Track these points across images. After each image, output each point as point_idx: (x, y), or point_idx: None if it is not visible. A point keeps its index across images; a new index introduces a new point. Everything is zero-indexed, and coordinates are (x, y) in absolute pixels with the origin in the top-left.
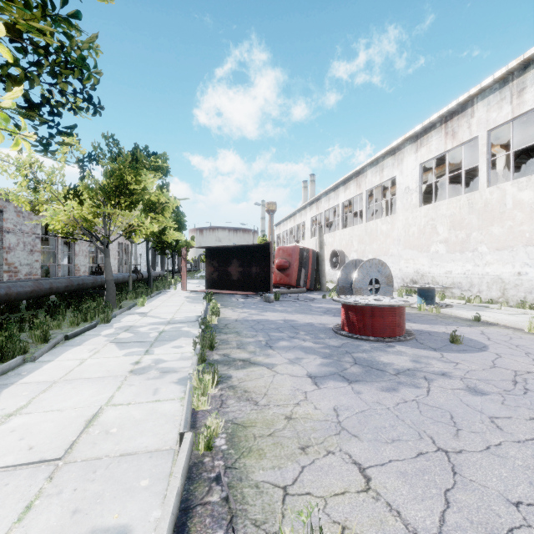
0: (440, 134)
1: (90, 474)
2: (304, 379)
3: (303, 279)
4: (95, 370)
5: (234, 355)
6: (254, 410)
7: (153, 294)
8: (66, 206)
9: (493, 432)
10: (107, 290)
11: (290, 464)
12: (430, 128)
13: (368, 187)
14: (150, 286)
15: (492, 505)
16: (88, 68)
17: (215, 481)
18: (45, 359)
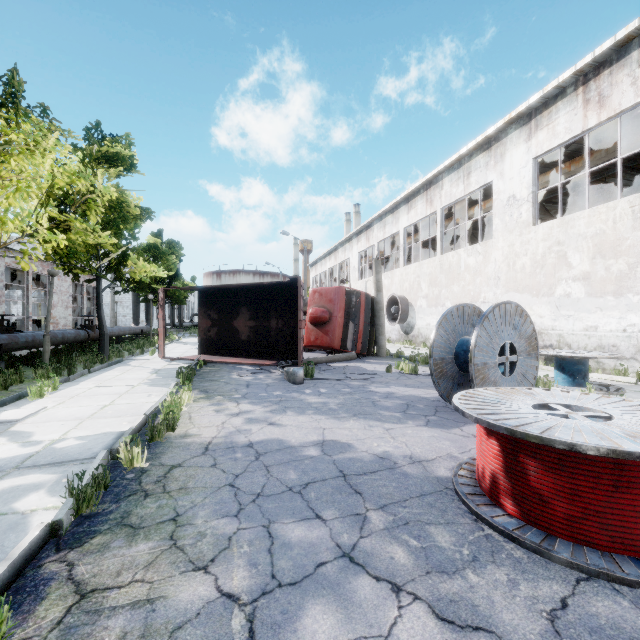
0: (573, 105)
1: None
2: None
3: (351, 339)
4: None
5: None
6: None
7: (98, 367)
8: None
9: None
10: None
11: None
12: (555, 97)
13: (445, 202)
14: (103, 351)
15: None
16: None
17: None
18: None
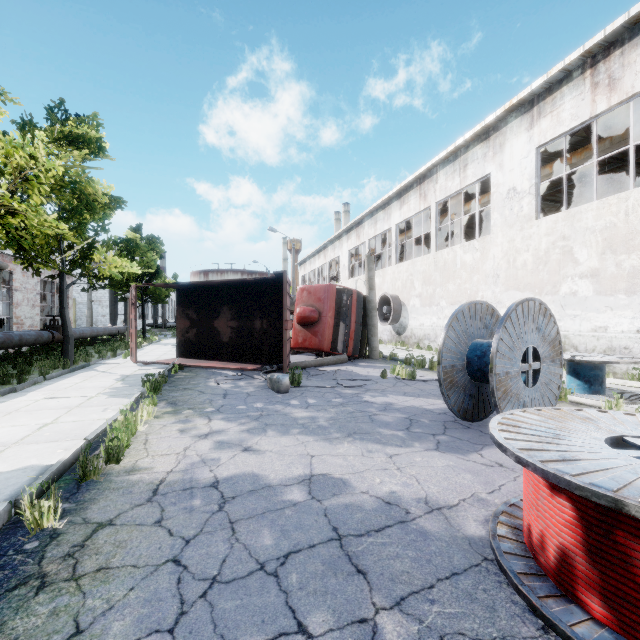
0: (580, 89)
1: None
2: None
3: (342, 341)
4: None
5: None
6: None
7: (57, 373)
8: None
9: None
10: None
11: None
12: (560, 81)
13: (439, 197)
14: (67, 355)
15: None
16: None
17: None
18: None
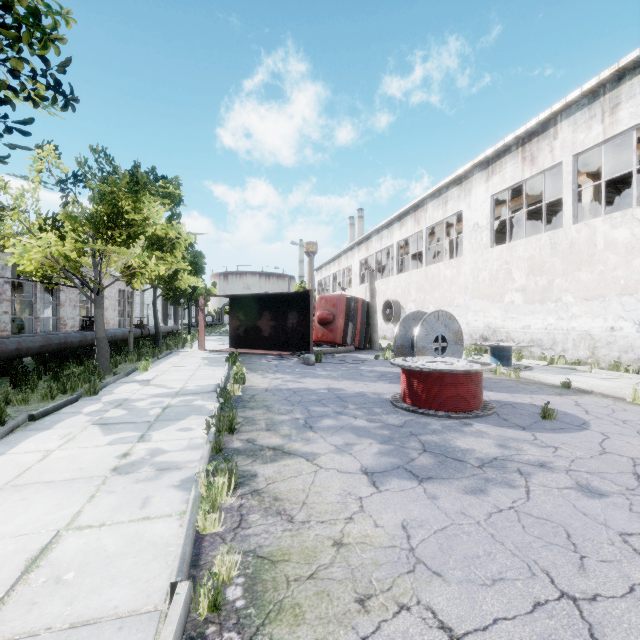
0: (516, 160)
1: None
2: (357, 476)
3: (350, 336)
4: (62, 469)
5: (262, 440)
6: (287, 531)
7: (162, 355)
8: (40, 240)
9: (632, 560)
10: (97, 351)
11: (343, 633)
12: (504, 152)
13: (428, 223)
14: (158, 345)
15: None
16: (42, 30)
17: None
18: None
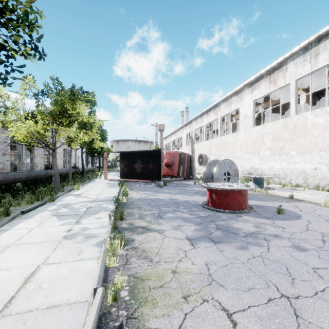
0: (266, 82)
1: (21, 326)
2: (184, 241)
3: (181, 172)
4: (39, 236)
5: (137, 223)
6: (149, 266)
7: (86, 182)
8: (25, 124)
9: (317, 280)
10: (54, 180)
11: (176, 312)
12: (260, 78)
13: (221, 115)
14: (84, 177)
15: None
16: (30, 22)
17: None
18: (5, 228)
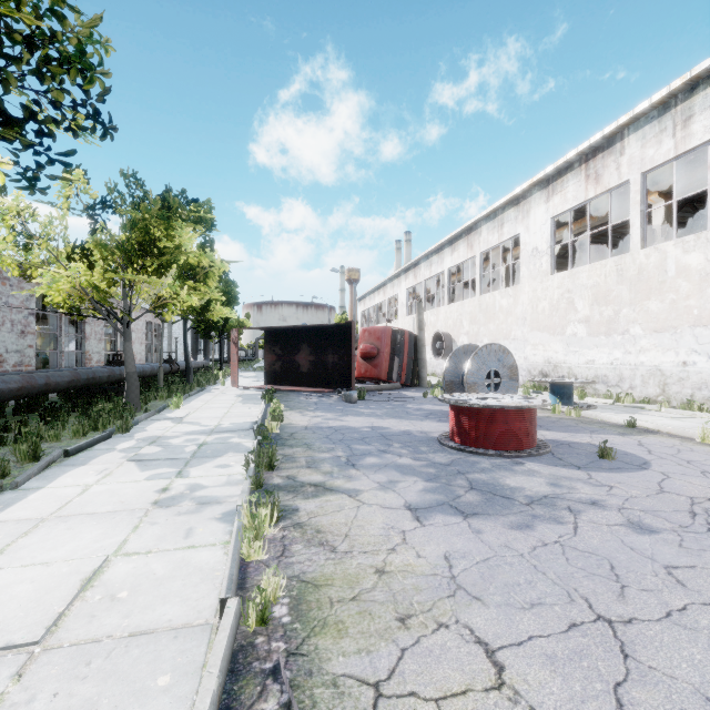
0: (579, 178)
1: (81, 667)
2: (400, 512)
3: (396, 372)
4: (103, 502)
5: (303, 477)
6: (330, 559)
7: (193, 392)
8: (69, 270)
9: (673, 590)
10: (127, 387)
11: (384, 645)
12: (566, 169)
13: (483, 248)
14: (189, 381)
15: (686, 708)
16: (89, 66)
17: (272, 676)
18: (32, 485)
